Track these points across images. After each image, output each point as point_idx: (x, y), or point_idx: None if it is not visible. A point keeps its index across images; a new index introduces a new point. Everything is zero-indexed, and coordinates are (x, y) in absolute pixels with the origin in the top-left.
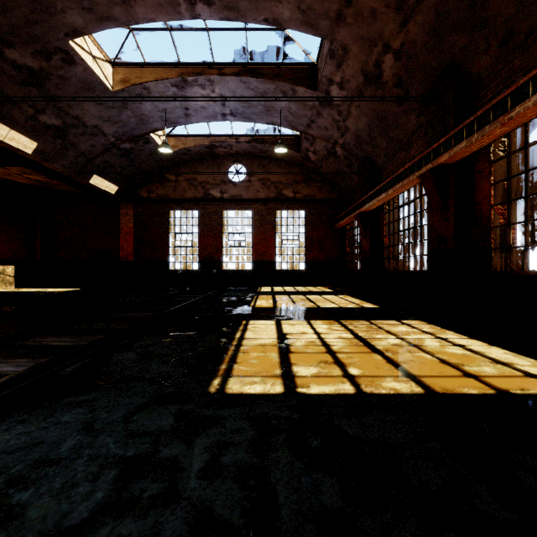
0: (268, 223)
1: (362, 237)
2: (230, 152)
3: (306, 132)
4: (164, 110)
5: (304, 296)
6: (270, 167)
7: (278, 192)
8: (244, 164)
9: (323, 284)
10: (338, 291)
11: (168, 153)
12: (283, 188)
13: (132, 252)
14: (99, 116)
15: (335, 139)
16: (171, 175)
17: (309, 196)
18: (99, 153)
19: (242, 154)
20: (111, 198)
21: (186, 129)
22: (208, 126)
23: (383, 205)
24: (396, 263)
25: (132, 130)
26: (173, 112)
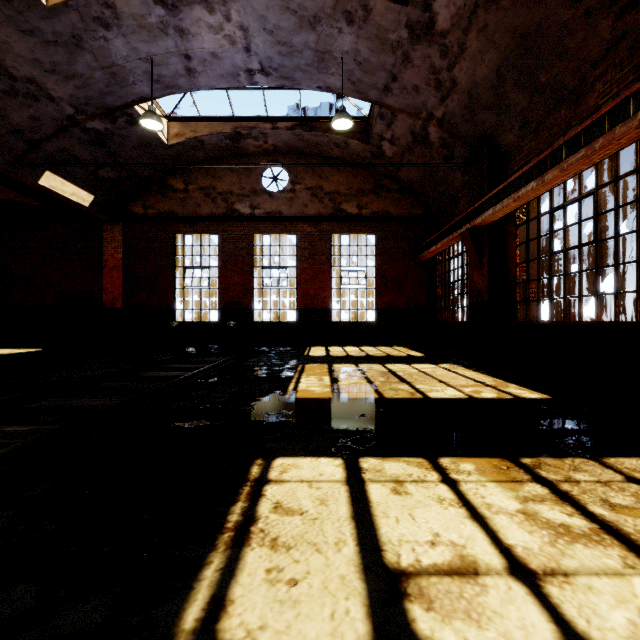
0: (320, 253)
1: (471, 269)
2: (264, 147)
3: (382, 101)
4: (149, 58)
5: (382, 366)
6: (324, 170)
7: (335, 207)
8: (285, 165)
9: (402, 342)
10: (432, 355)
11: (169, 146)
12: (342, 201)
13: (121, 295)
14: (34, 59)
15: (429, 110)
16: (178, 182)
17: (381, 213)
18: (49, 133)
19: (282, 151)
20: (87, 215)
21: (196, 107)
22: (229, 101)
23: (515, 213)
24: (536, 309)
25: (102, 96)
26: (166, 64)
